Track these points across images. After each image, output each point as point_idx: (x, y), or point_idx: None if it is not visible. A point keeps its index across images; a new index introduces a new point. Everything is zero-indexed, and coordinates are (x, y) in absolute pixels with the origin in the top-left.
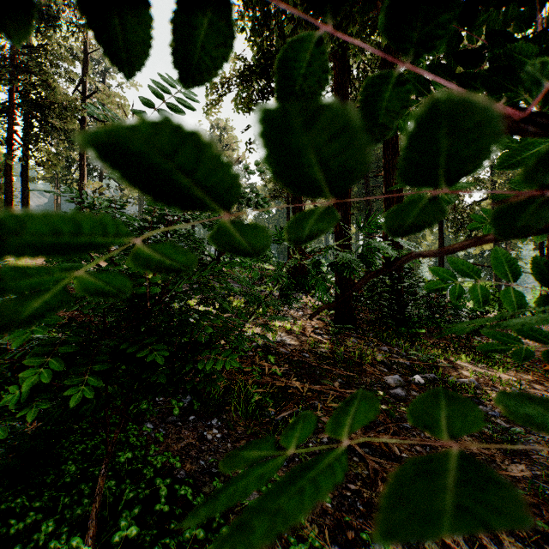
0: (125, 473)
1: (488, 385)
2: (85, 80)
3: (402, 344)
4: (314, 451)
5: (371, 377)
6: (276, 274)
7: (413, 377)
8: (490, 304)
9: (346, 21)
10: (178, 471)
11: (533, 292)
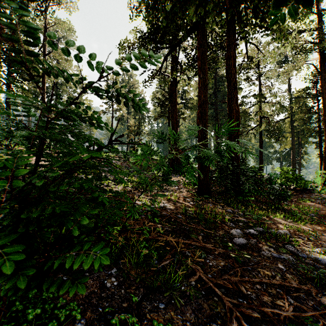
0: (35, 324)
1: (296, 234)
2: (45, 44)
3: (240, 207)
4: (185, 294)
5: (222, 231)
6: (159, 164)
7: (249, 230)
8: (290, 181)
9: (205, 5)
10: (80, 319)
11: (317, 174)
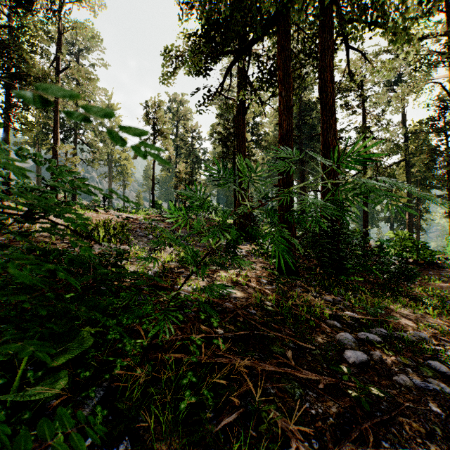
0: None
1: (437, 338)
2: (57, 55)
3: (343, 292)
4: None
5: (323, 337)
6: (216, 227)
7: (366, 334)
8: (408, 251)
9: None
10: None
11: (447, 241)
